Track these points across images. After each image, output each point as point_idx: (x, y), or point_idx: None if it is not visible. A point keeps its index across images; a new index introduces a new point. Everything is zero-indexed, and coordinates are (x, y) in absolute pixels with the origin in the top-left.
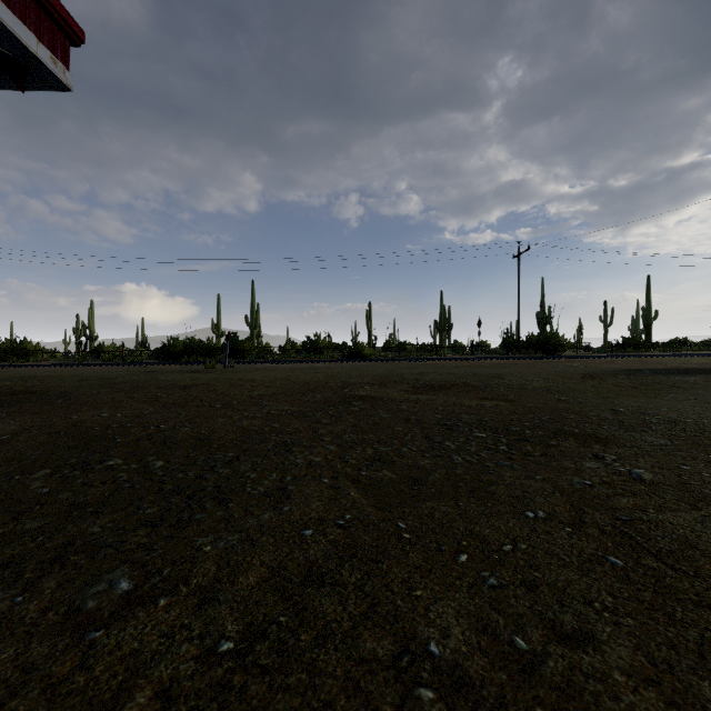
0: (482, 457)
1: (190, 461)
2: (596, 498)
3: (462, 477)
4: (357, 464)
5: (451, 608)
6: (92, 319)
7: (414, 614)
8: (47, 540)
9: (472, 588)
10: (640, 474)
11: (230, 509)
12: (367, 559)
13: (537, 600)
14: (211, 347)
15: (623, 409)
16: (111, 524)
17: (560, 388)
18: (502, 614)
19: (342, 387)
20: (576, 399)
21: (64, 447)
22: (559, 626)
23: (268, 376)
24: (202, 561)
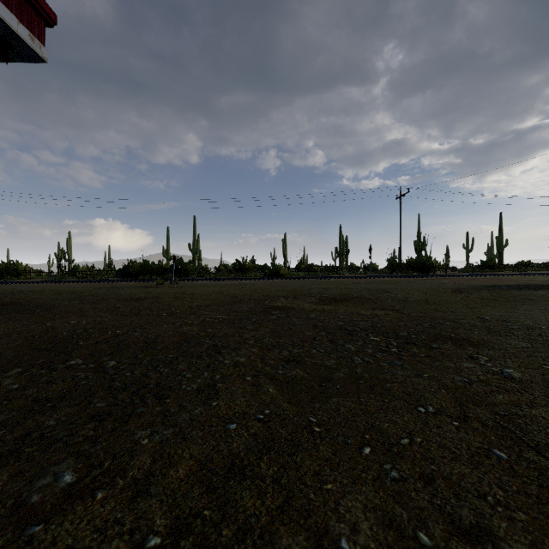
0: (377, 357)
1: (137, 361)
2: (475, 394)
3: (362, 375)
4: (274, 364)
5: (359, 502)
6: (70, 246)
7: (326, 509)
8: (8, 433)
9: (376, 481)
10: (510, 373)
11: (167, 404)
12: (283, 452)
13: (435, 493)
14: (162, 268)
15: (489, 317)
16: (65, 418)
17: (436, 300)
18: (405, 508)
19: (263, 299)
20: (449, 309)
21: (36, 349)
22: (458, 520)
23: (205, 290)
24: (139, 454)
